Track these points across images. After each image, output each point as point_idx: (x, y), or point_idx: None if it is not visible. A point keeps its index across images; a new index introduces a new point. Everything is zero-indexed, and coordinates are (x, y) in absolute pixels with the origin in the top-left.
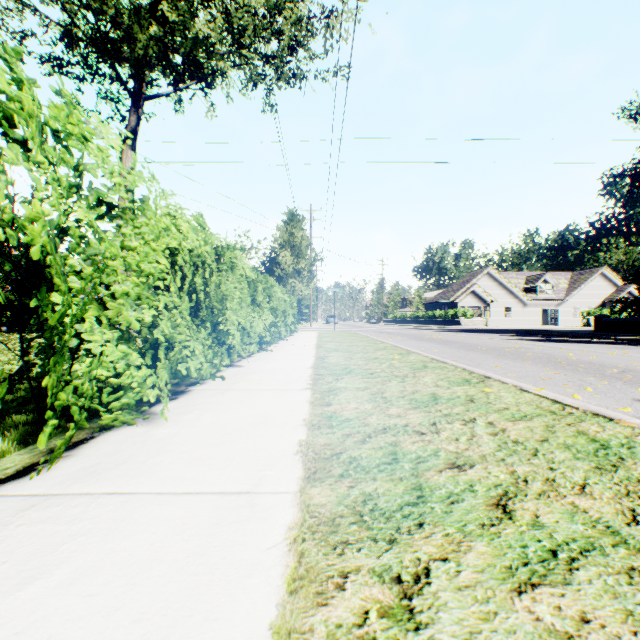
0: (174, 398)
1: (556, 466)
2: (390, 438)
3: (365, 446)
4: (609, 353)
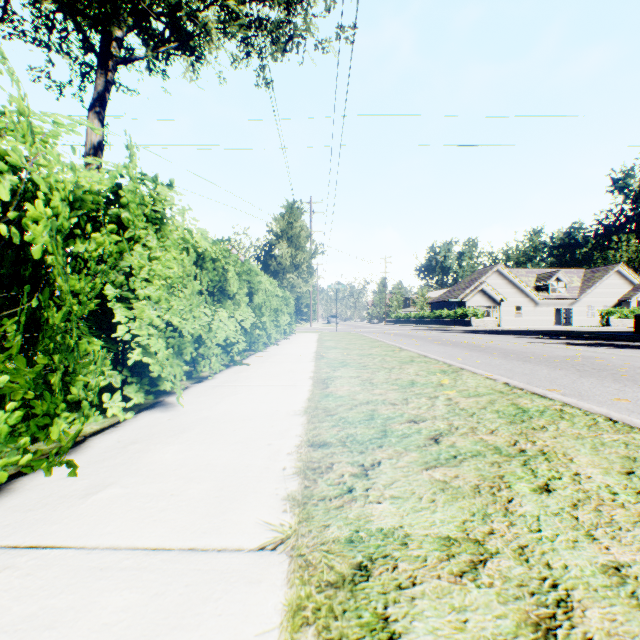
0: None
1: None
2: None
3: None
4: None
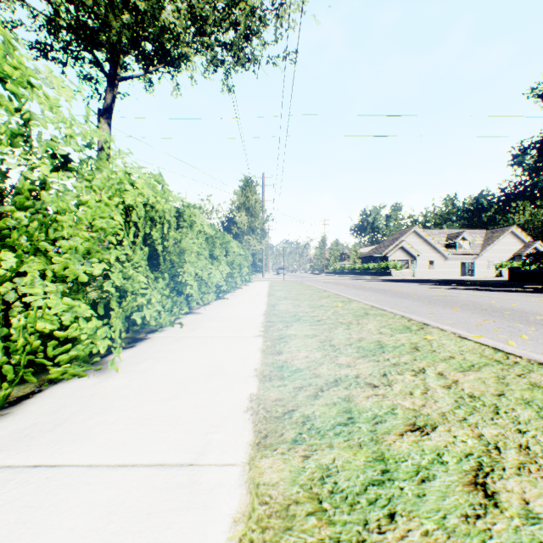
0: (132, 346)
1: (524, 428)
2: (343, 392)
3: (318, 402)
4: (527, 301)
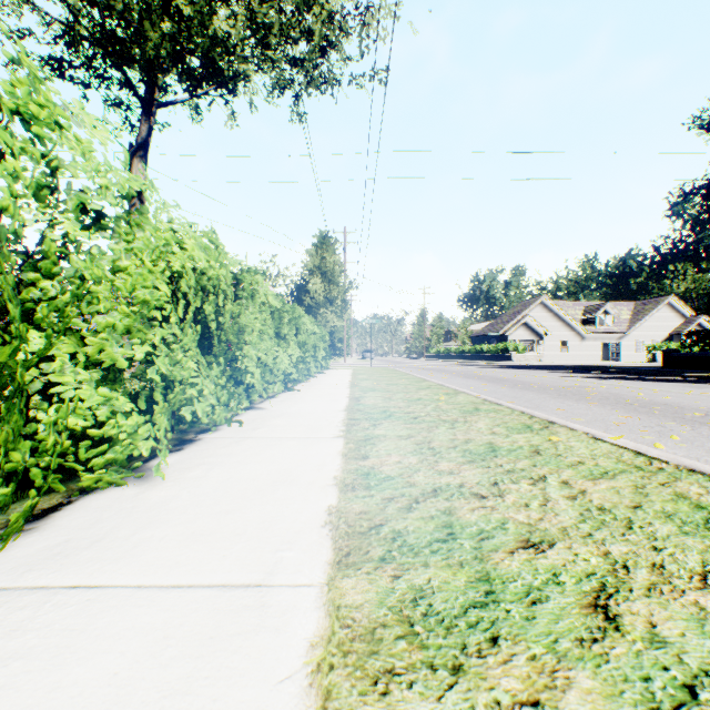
0: (179, 449)
1: (661, 545)
2: (443, 503)
3: (412, 515)
4: (685, 393)
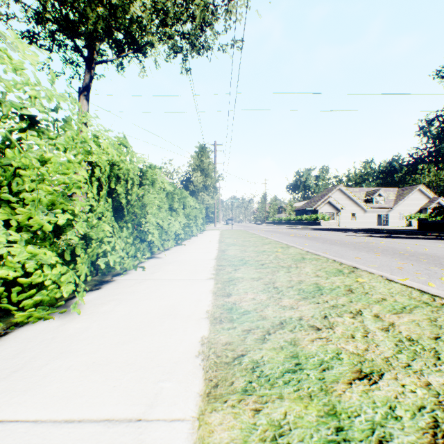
0: (98, 288)
1: None
2: (288, 335)
3: (266, 346)
4: (436, 246)
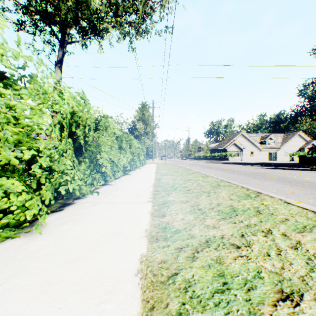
0: (61, 209)
1: None
2: (214, 253)
3: (195, 264)
4: (315, 176)
